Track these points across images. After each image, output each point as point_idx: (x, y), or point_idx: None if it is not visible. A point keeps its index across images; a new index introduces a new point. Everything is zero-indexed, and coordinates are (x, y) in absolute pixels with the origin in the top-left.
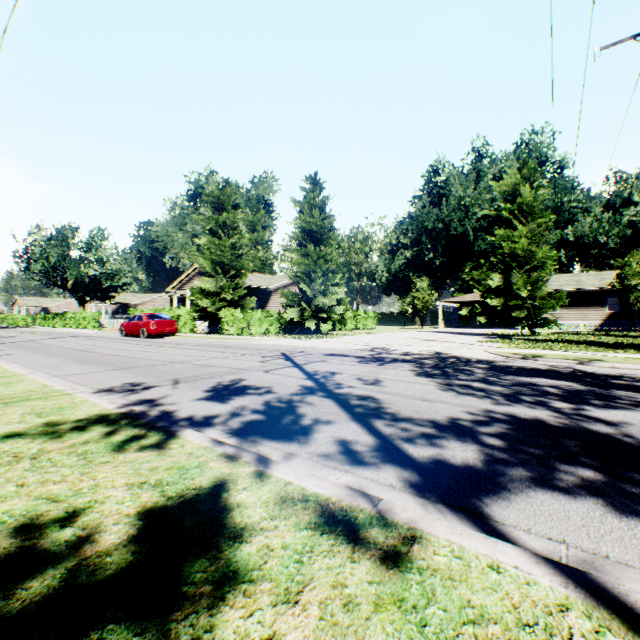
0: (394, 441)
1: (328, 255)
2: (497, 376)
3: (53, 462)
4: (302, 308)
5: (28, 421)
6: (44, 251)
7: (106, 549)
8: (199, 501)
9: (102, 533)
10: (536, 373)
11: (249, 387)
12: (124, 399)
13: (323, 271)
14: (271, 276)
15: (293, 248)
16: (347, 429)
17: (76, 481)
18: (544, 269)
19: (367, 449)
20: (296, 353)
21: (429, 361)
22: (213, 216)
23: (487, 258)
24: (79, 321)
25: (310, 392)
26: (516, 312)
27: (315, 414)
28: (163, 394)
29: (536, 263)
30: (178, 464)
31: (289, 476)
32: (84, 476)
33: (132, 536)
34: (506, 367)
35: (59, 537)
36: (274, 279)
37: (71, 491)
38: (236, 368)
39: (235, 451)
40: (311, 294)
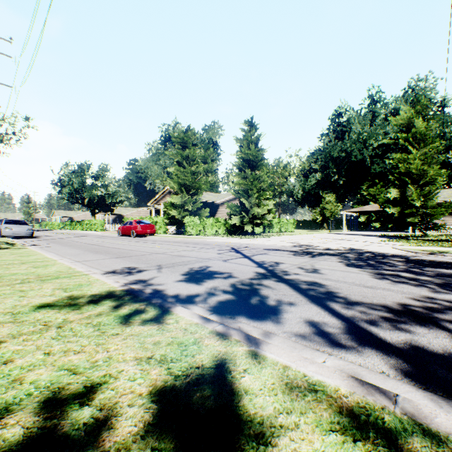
0: (360, 324)
1: (261, 177)
2: (418, 268)
3: (74, 332)
4: (242, 216)
5: (57, 295)
6: (70, 180)
7: (123, 440)
8: (205, 383)
9: (118, 417)
10: (451, 266)
11: (215, 272)
12: (124, 279)
13: (257, 189)
14: (218, 194)
15: (235, 173)
16: (310, 311)
17: (92, 352)
18: (435, 184)
19: (338, 331)
20: (242, 248)
21: (350, 255)
22: (179, 152)
23: (381, 178)
24: (91, 226)
25: (264, 277)
26: (410, 218)
27: (276, 296)
28: (152, 276)
29: (427, 179)
30: (177, 339)
31: (283, 359)
32: (99, 347)
33: (148, 424)
34: (420, 260)
35: (78, 418)
36: (220, 196)
37: (88, 363)
38: (201, 258)
39: (223, 329)
40: (248, 206)
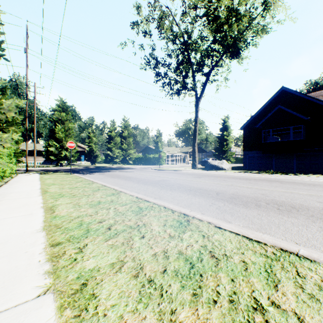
0: None
1: None
2: None
3: None
4: None
5: None
6: None
7: None
8: None
9: None
10: None
11: None
12: None
13: None
14: None
15: None
16: None
17: None
18: (19, 143)
19: None
20: None
21: None
22: None
23: None
24: None
25: None
26: None
27: None
28: None
29: (16, 141)
30: None
31: None
32: None
33: None
34: None
35: None
36: None
37: None
38: None
39: None
40: None
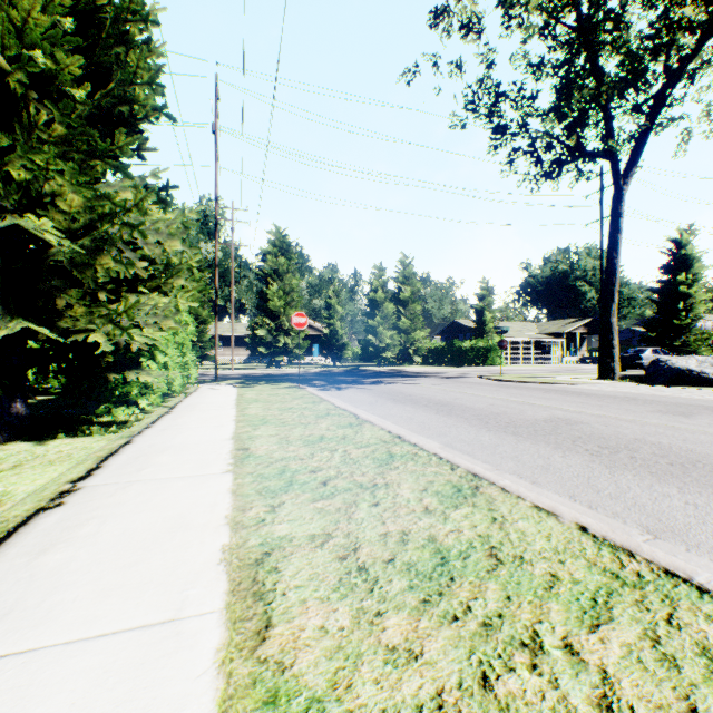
0: None
1: None
2: None
3: None
4: None
5: None
6: None
7: None
8: None
9: None
10: None
11: None
12: None
13: None
14: None
15: None
16: None
17: None
18: (208, 324)
19: None
20: None
21: None
22: None
23: None
24: None
25: None
26: None
27: None
28: None
29: (204, 319)
30: None
31: None
32: None
33: None
34: None
35: None
36: None
37: None
38: None
39: None
40: None
